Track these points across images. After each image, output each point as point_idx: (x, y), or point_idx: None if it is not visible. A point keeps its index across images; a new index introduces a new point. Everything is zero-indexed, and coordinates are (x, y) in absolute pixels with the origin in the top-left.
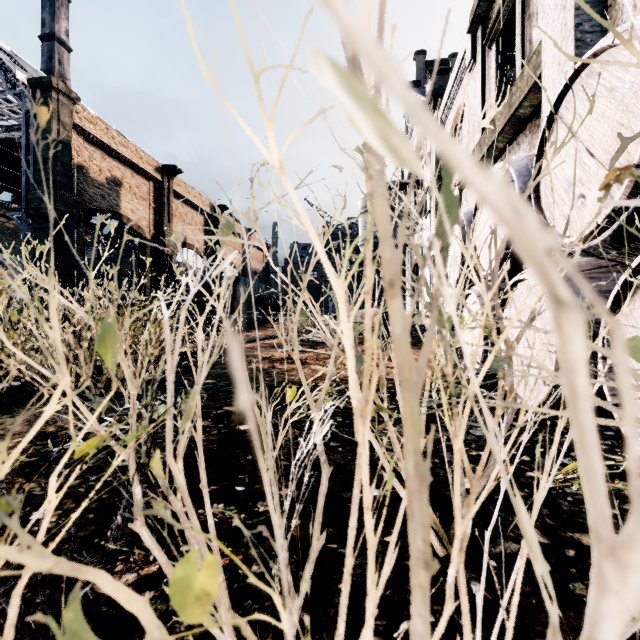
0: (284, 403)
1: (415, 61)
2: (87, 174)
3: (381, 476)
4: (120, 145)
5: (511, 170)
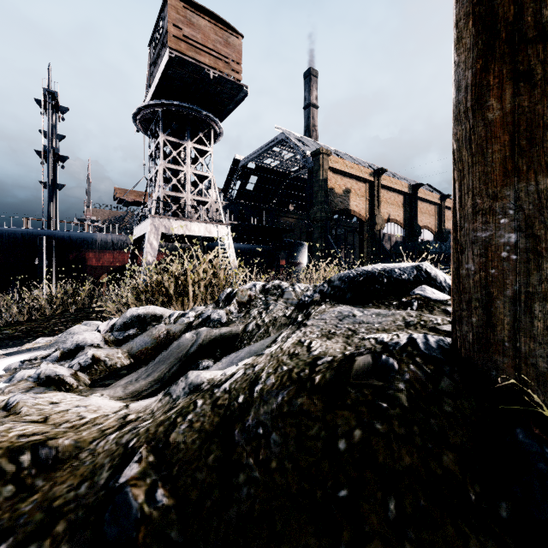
0: None
1: None
2: (334, 192)
3: None
4: (350, 168)
5: None
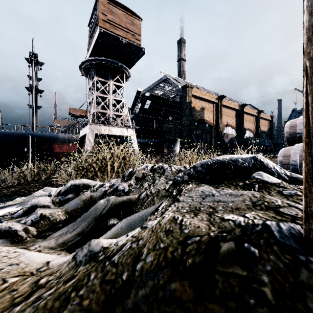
0: None
1: None
2: (195, 109)
3: None
4: (204, 95)
5: None
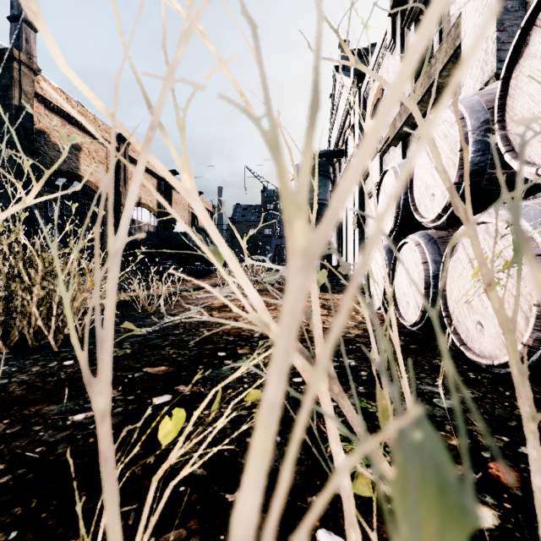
0: (214, 361)
1: (340, 49)
2: (48, 139)
3: (341, 500)
4: (79, 114)
5: (461, 107)
